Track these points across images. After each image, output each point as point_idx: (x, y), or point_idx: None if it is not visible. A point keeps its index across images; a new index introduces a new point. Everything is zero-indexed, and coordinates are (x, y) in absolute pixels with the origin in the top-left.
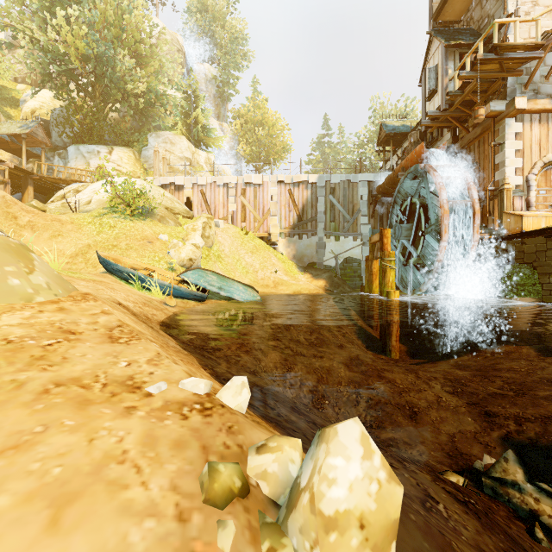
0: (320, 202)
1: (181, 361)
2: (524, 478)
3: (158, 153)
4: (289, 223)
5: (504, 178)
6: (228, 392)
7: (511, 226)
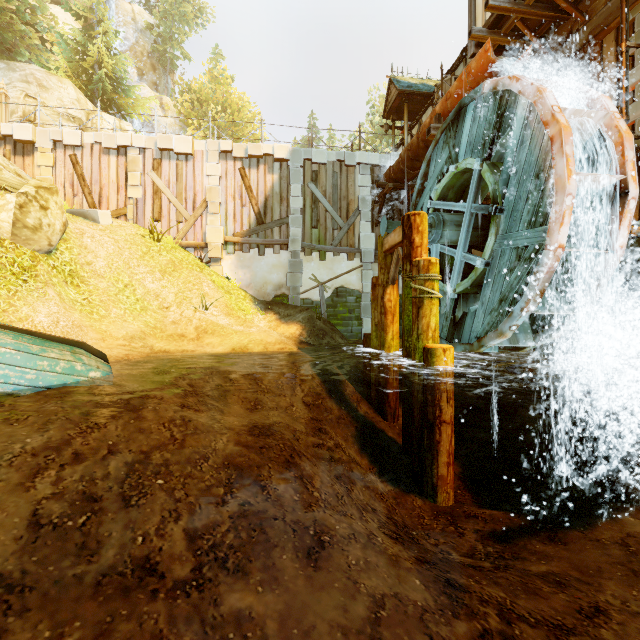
0: (294, 193)
1: None
2: None
3: None
4: (241, 227)
5: None
6: None
7: None
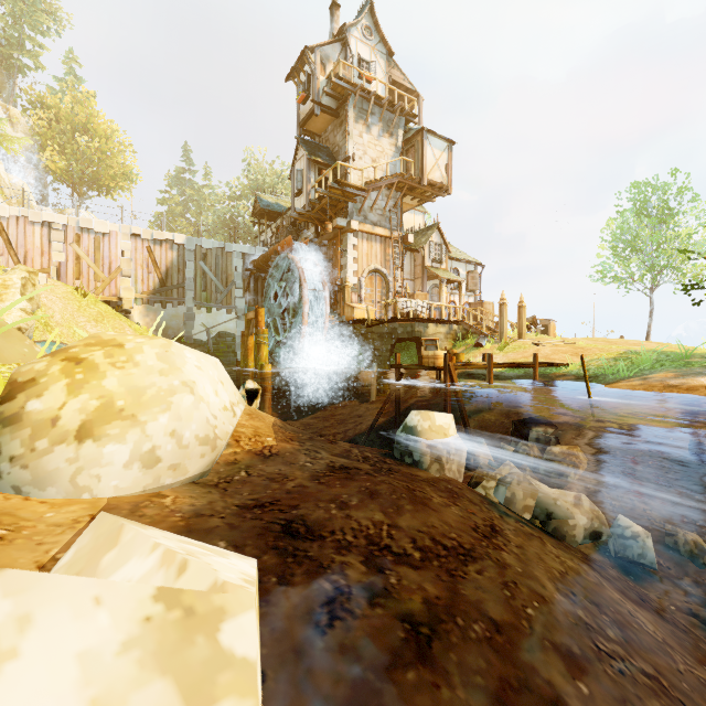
0: (189, 267)
1: None
2: None
3: None
4: (148, 288)
5: (346, 277)
6: None
7: (349, 314)
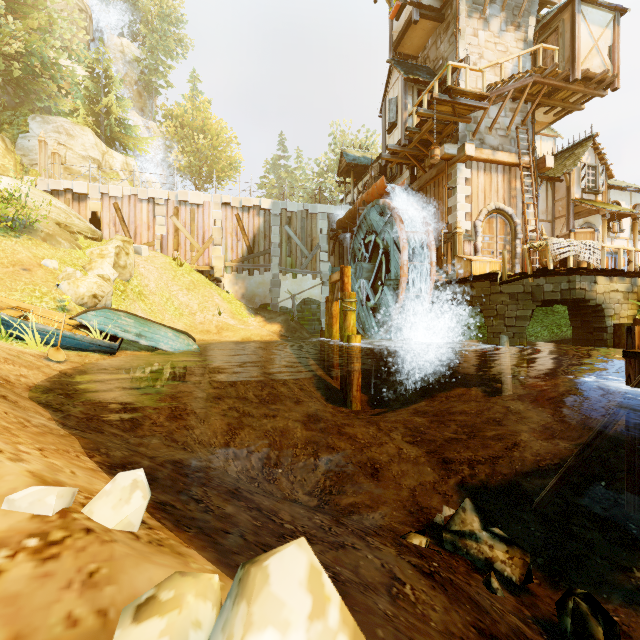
0: (274, 232)
1: (37, 452)
2: (480, 526)
3: (44, 145)
4: (237, 255)
5: (457, 221)
6: (105, 502)
7: (462, 270)
